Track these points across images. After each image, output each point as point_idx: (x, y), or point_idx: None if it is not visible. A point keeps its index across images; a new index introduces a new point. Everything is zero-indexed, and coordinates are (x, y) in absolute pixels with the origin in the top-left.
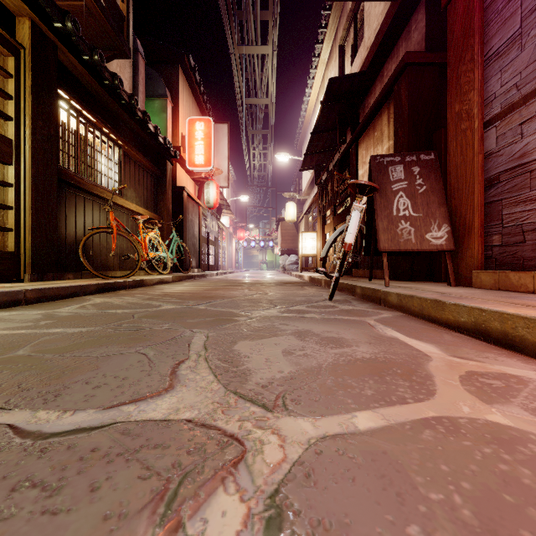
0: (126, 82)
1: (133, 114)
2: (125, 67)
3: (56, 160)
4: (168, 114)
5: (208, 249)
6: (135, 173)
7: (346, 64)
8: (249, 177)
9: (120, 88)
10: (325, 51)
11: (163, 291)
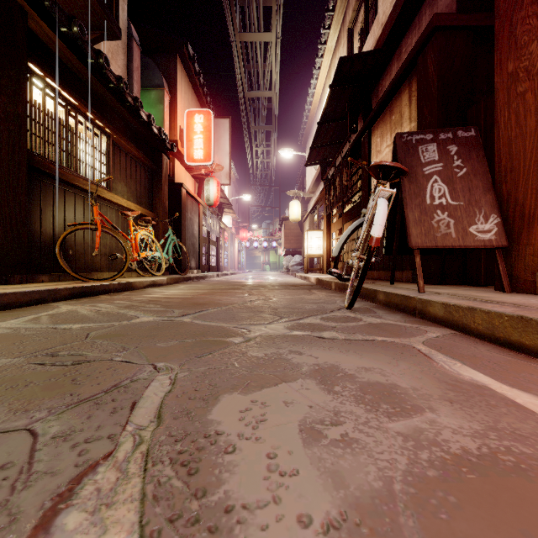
0: (119, 70)
1: (123, 100)
2: (117, 53)
3: (25, 144)
4: (165, 105)
5: (208, 250)
6: (126, 166)
7: (355, 49)
8: (251, 175)
9: (105, 67)
10: (332, 37)
11: (151, 295)
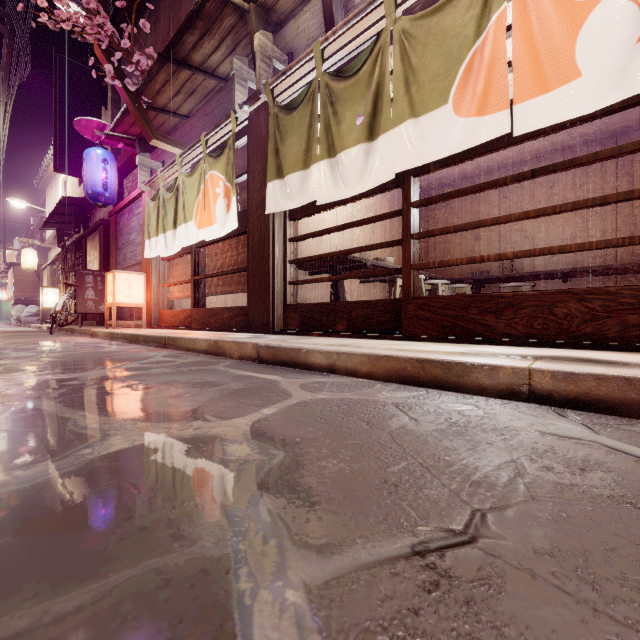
0: None
1: None
2: None
3: None
4: None
5: None
6: None
7: None
8: None
9: None
10: None
11: None
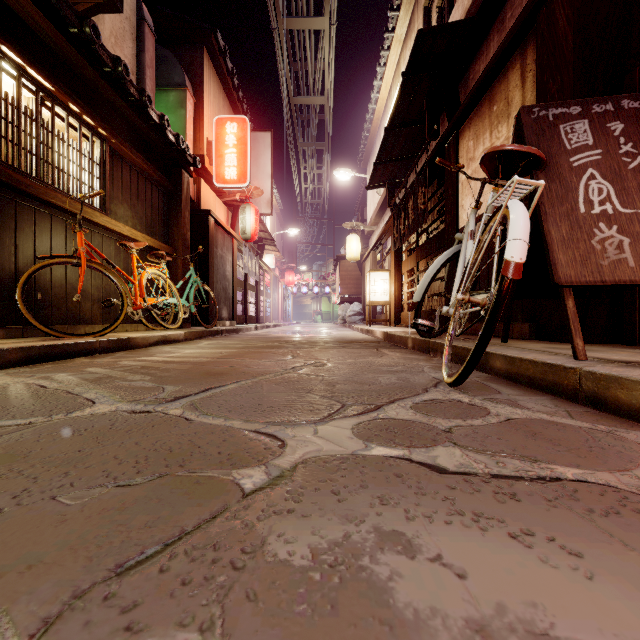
0: (126, 61)
1: (125, 92)
2: (124, 39)
3: None
4: (188, 110)
5: (245, 296)
6: (131, 183)
7: None
8: (299, 205)
9: (94, 40)
10: (402, 22)
11: (151, 357)
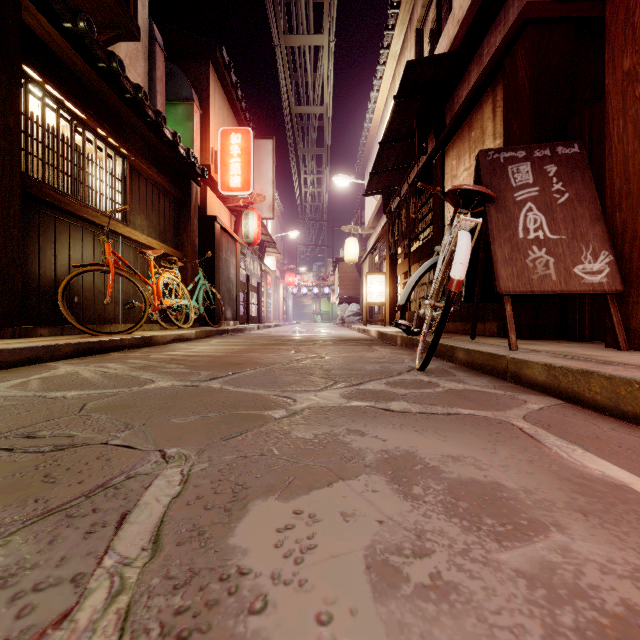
0: (139, 79)
1: (143, 114)
2: (137, 59)
3: (19, 165)
4: (195, 123)
5: (247, 297)
6: (147, 195)
7: (425, 53)
8: (299, 208)
9: (120, 73)
10: (396, 40)
11: (175, 352)
